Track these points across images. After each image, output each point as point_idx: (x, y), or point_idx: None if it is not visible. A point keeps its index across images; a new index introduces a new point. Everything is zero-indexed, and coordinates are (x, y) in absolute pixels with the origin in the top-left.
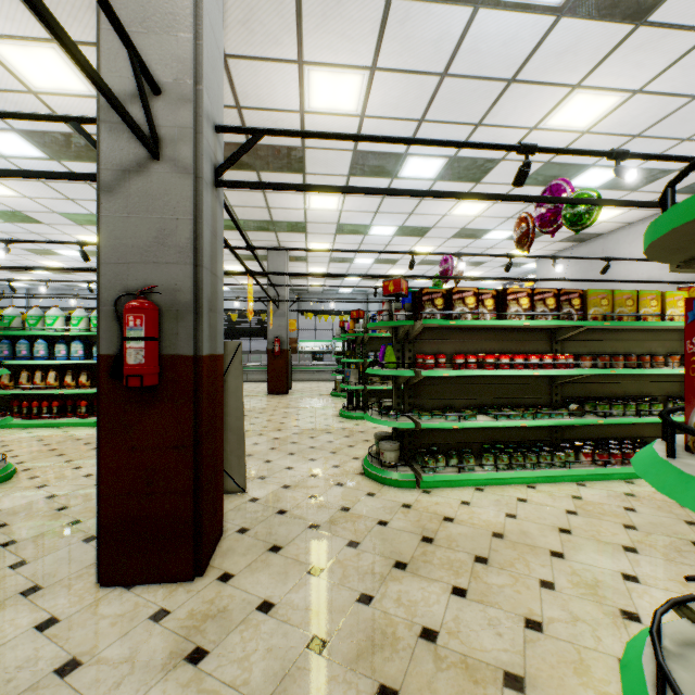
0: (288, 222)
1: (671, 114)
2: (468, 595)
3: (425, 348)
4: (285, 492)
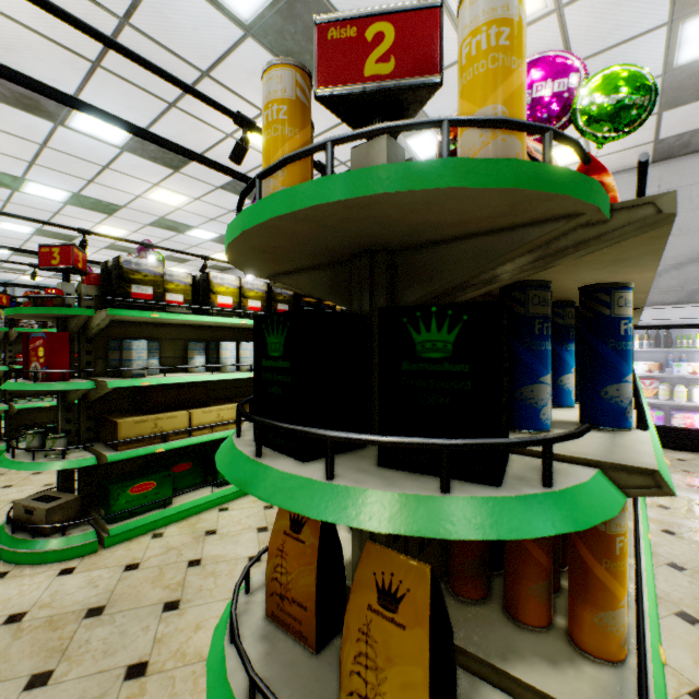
0: None
1: (225, 215)
2: (14, 486)
3: None
4: None
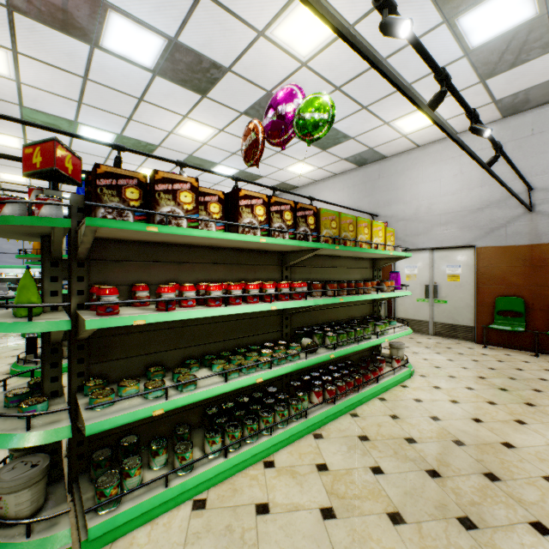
0: None
1: (364, 73)
2: None
3: (113, 273)
4: None
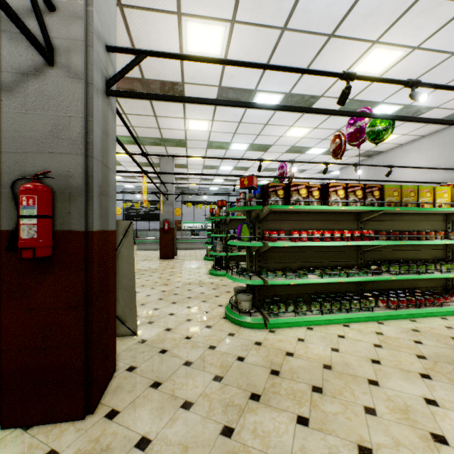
0: (173, 139)
1: (436, 66)
2: (310, 424)
3: (270, 226)
4: (167, 334)
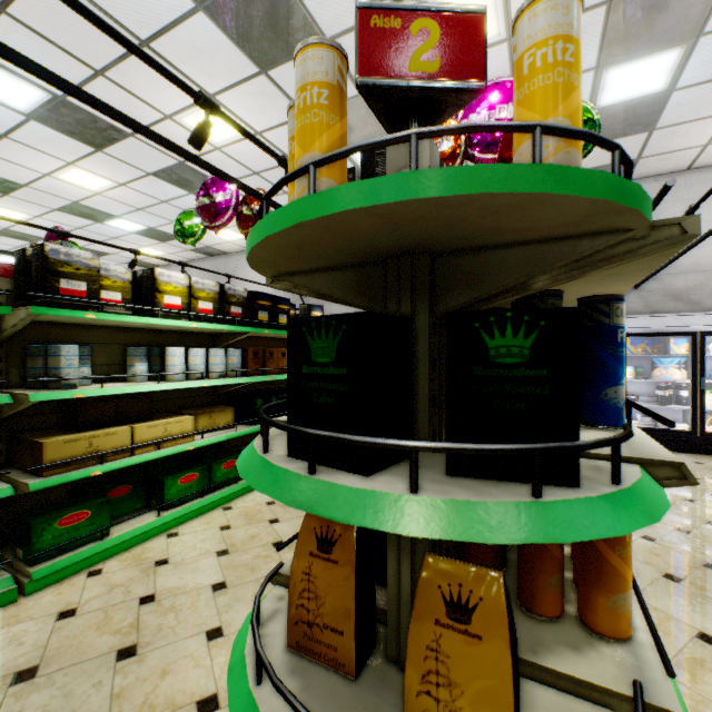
0: None
1: (156, 205)
2: None
3: None
4: None
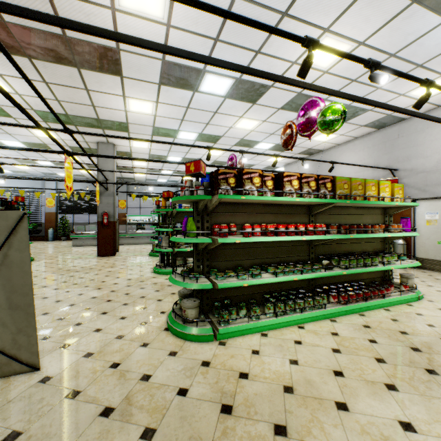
0: (112, 121)
1: None
2: None
3: (220, 219)
4: (85, 363)
